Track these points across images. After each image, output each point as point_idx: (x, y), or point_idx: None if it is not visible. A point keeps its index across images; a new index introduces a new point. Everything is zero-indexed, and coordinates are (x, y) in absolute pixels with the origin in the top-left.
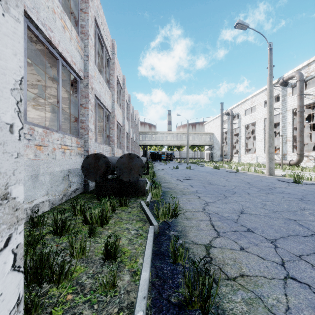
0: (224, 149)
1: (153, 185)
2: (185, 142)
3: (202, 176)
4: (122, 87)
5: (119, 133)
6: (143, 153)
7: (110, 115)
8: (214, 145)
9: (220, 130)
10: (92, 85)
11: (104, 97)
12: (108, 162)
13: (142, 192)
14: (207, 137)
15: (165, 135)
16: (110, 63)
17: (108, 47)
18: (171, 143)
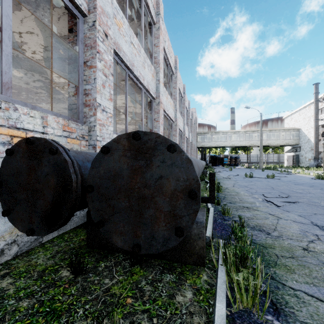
0: (319, 149)
1: (221, 215)
2: (256, 142)
3: (312, 194)
4: (174, 71)
5: (170, 130)
6: (202, 157)
7: (154, 102)
8: (301, 145)
9: (314, 122)
10: (107, 31)
11: (140, 70)
12: (63, 169)
13: (196, 253)
14: (288, 135)
15: (229, 135)
16: (154, 29)
17: (149, 3)
18: (237, 145)
